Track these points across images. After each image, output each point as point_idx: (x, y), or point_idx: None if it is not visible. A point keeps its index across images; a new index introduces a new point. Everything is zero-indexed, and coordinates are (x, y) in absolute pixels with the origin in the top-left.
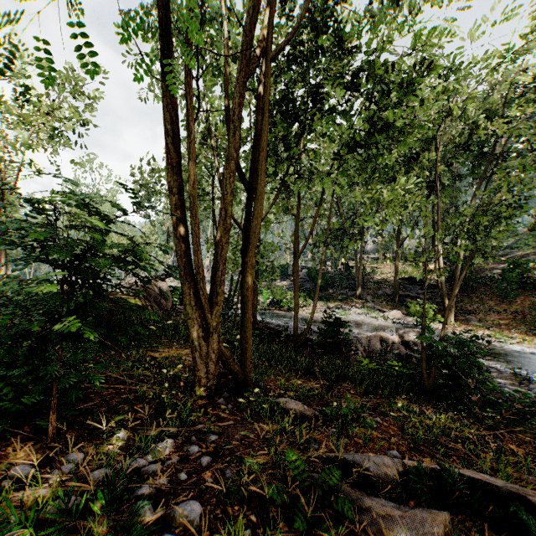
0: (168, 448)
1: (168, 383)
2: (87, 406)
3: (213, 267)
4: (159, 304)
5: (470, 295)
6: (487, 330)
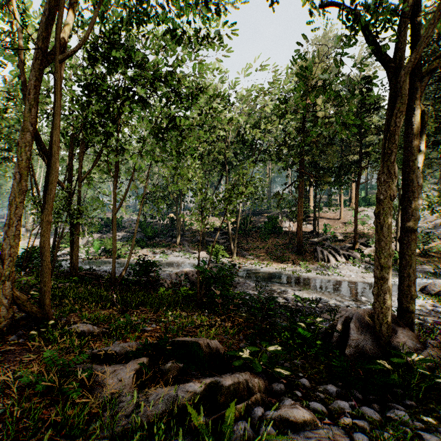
0: None
1: None
2: None
3: (7, 223)
4: None
5: (247, 238)
6: (252, 260)
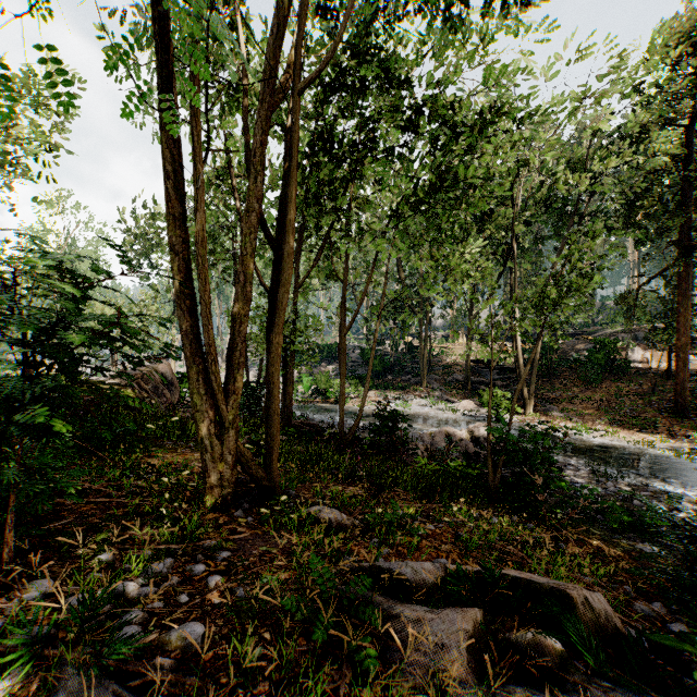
0: (166, 569)
1: (169, 494)
2: (58, 526)
3: (230, 346)
4: (161, 396)
5: (552, 380)
6: (569, 422)
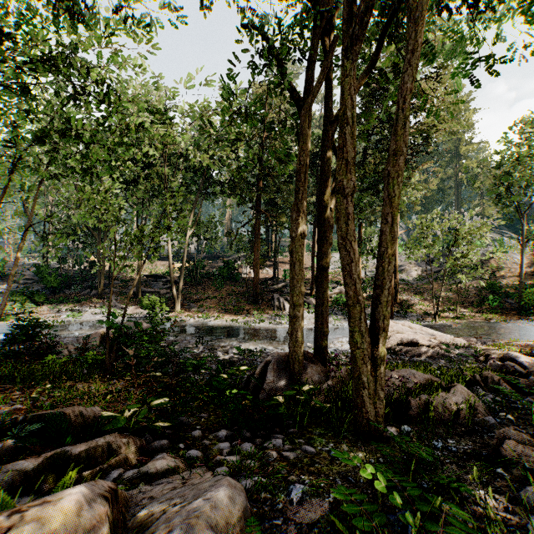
0: None
1: None
2: None
3: None
4: None
5: (197, 287)
6: (201, 313)
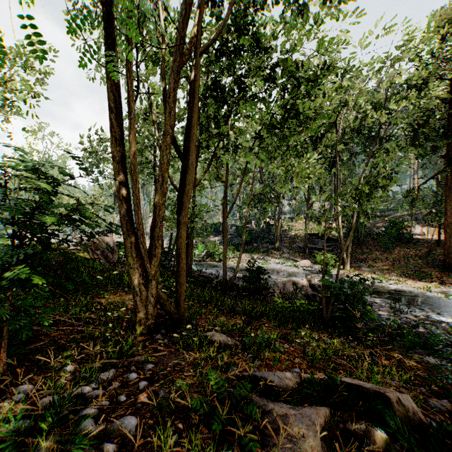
0: (110, 376)
1: (112, 324)
2: (37, 346)
3: (152, 224)
4: (106, 257)
5: (362, 247)
6: (373, 274)
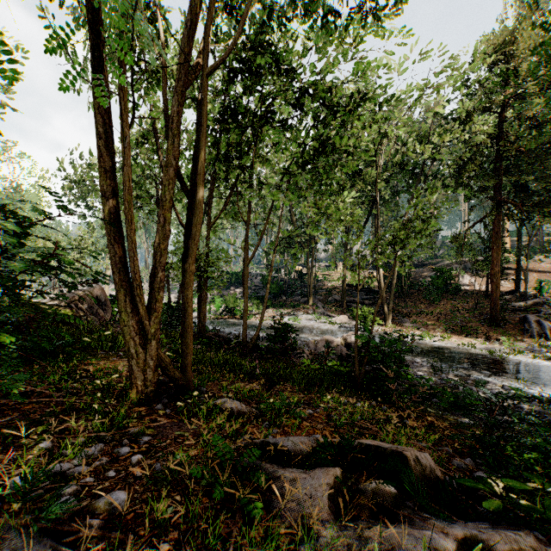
0: (97, 452)
1: (101, 393)
2: (4, 422)
3: (152, 274)
4: (96, 315)
5: (406, 299)
6: (417, 330)
